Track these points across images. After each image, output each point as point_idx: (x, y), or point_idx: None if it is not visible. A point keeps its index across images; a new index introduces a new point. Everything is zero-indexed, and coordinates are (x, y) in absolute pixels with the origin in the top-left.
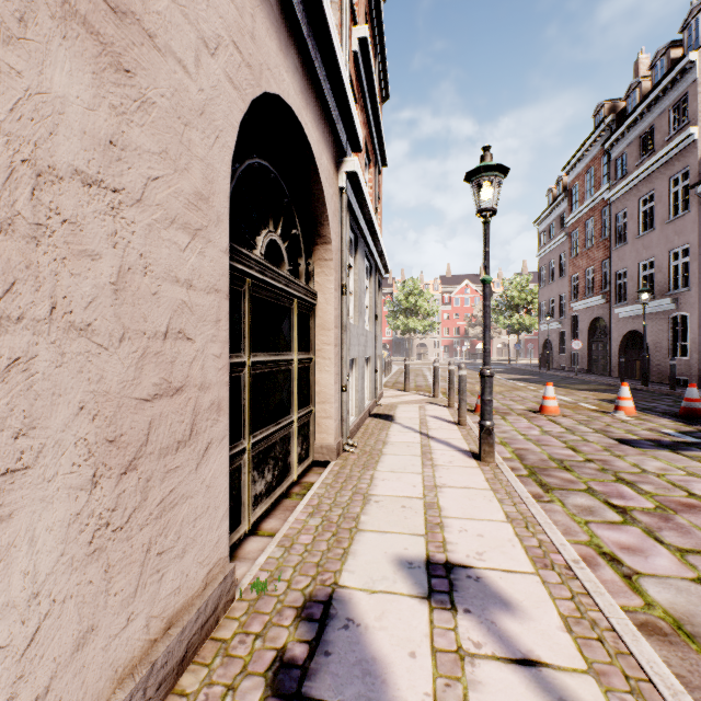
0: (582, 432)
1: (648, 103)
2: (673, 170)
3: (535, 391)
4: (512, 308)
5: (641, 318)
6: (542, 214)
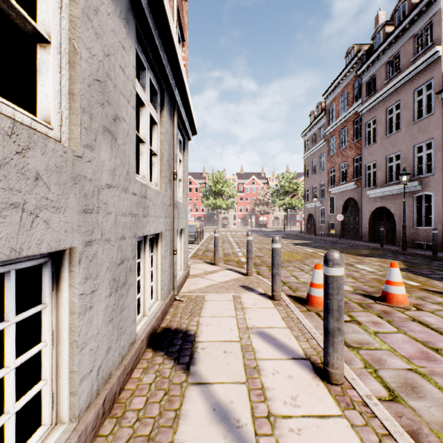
0: None
1: (397, 34)
2: (418, 83)
3: None
4: (284, 193)
5: (388, 197)
6: (307, 127)
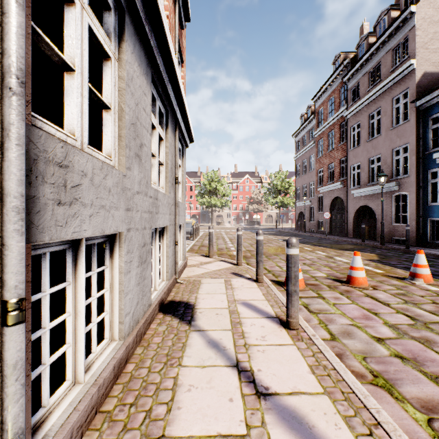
0: (433, 322)
1: (377, 46)
2: (395, 92)
3: (313, 252)
4: (276, 192)
5: (370, 196)
6: (298, 129)
